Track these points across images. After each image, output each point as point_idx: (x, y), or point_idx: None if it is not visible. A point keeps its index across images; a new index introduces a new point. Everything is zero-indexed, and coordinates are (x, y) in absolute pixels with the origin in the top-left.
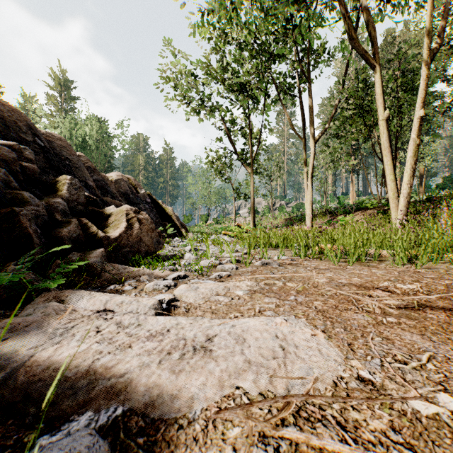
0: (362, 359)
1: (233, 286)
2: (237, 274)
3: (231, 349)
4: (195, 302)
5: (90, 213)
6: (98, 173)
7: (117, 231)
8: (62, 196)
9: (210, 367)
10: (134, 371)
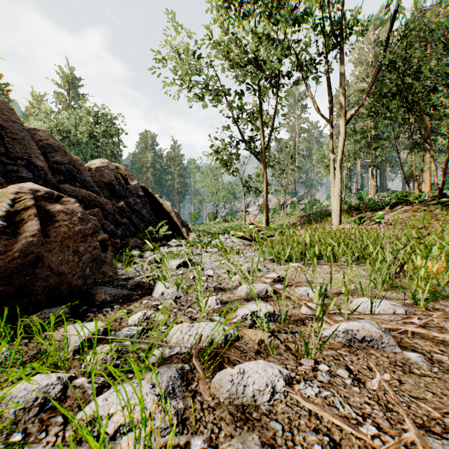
0: None
1: None
2: None
3: None
4: None
5: None
6: (64, 154)
7: None
8: None
9: None
10: None
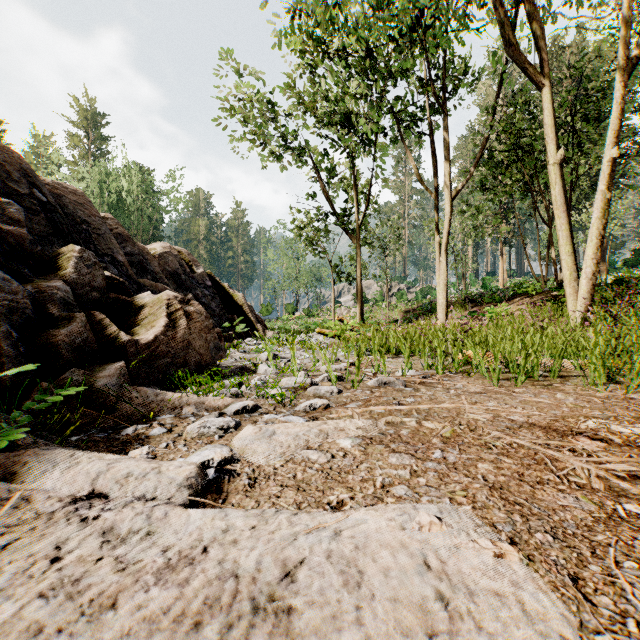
0: (618, 629)
1: (333, 429)
2: (340, 405)
3: (333, 605)
4: (268, 464)
5: (112, 303)
6: (133, 244)
7: (151, 331)
8: (66, 277)
9: None
10: None
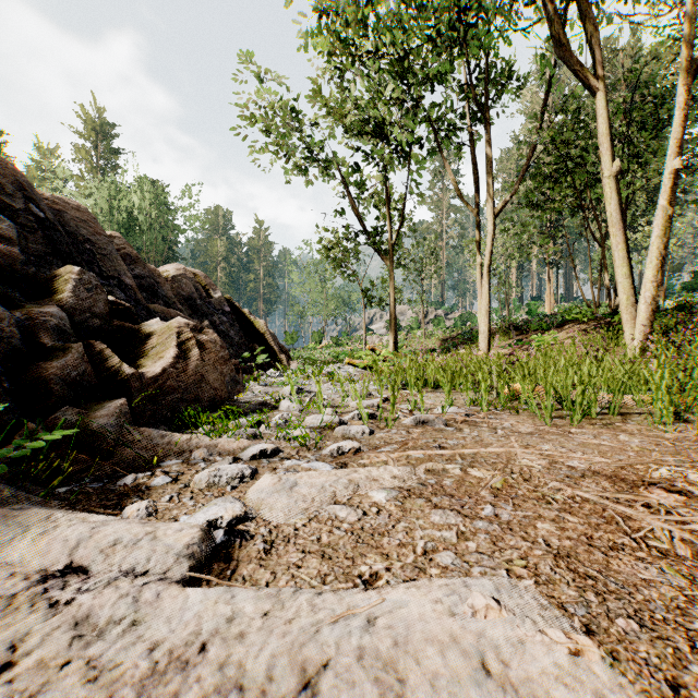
0: None
1: (365, 479)
2: (372, 449)
3: None
4: (288, 522)
5: (116, 331)
6: (143, 265)
7: (159, 363)
8: (62, 302)
9: None
10: None
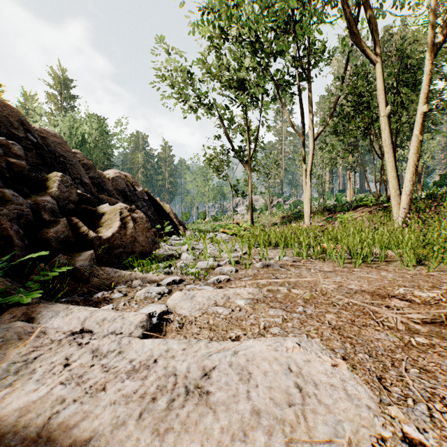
0: (402, 403)
1: (233, 294)
2: (237, 279)
3: (233, 390)
4: (191, 315)
5: (83, 211)
6: (95, 171)
7: (109, 230)
8: (52, 194)
9: (207, 418)
10: (106, 426)
